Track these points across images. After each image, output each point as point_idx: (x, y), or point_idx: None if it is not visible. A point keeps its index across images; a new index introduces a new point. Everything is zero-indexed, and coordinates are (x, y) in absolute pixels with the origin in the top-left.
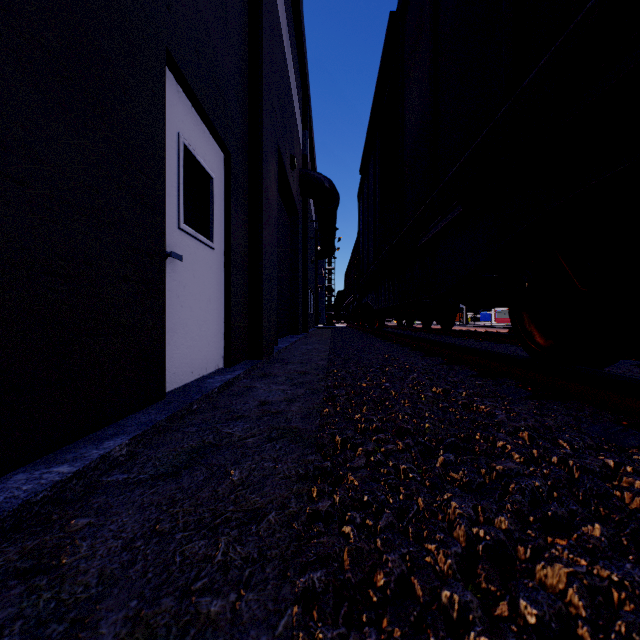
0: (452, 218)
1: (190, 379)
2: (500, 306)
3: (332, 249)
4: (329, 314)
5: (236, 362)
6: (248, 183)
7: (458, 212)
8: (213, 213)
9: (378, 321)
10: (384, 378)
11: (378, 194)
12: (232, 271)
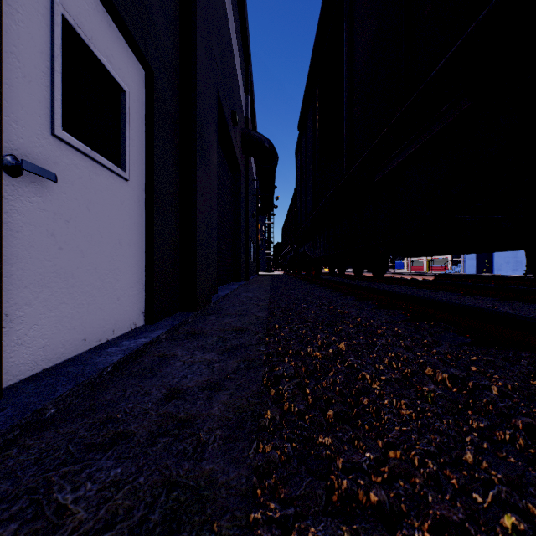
0: (439, 129)
1: (80, 349)
2: (436, 254)
3: (271, 206)
4: (268, 263)
5: (162, 317)
6: (179, 116)
7: (453, 116)
8: (125, 135)
9: (315, 269)
10: (343, 345)
11: (318, 143)
12: (155, 210)
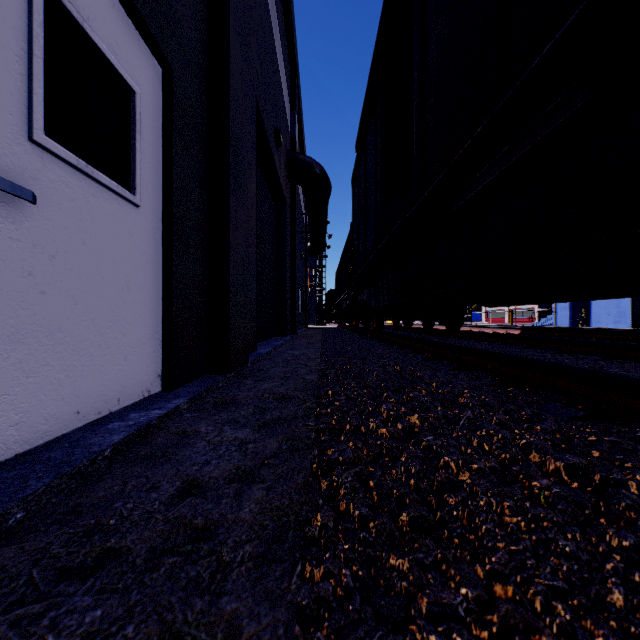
0: (543, 136)
1: (71, 425)
2: (524, 303)
3: (323, 245)
4: (320, 314)
5: (184, 381)
6: (208, 129)
7: (564, 117)
8: (135, 148)
9: (376, 321)
10: (416, 419)
11: (380, 166)
12: (175, 246)
